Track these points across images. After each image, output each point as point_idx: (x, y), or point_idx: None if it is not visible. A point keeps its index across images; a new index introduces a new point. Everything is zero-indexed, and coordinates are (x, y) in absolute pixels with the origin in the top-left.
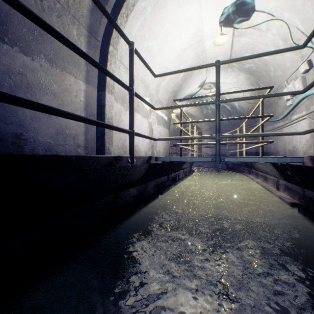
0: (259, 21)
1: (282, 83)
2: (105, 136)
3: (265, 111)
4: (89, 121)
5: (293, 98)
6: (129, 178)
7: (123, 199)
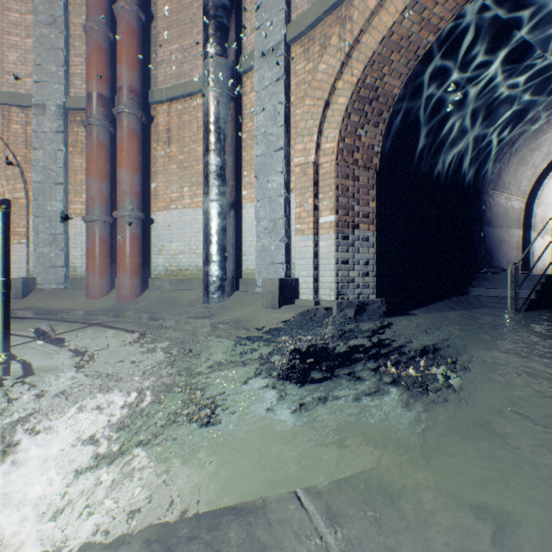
0: None
1: None
2: (529, 261)
3: None
4: None
5: None
6: None
7: None
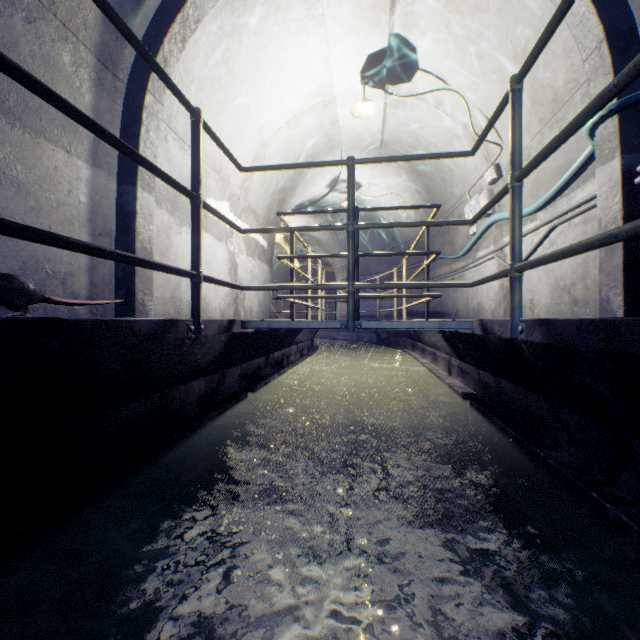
0: (426, 88)
1: (463, 196)
2: (135, 278)
3: (439, 240)
4: (117, 256)
5: (478, 222)
6: (191, 362)
7: (179, 402)
